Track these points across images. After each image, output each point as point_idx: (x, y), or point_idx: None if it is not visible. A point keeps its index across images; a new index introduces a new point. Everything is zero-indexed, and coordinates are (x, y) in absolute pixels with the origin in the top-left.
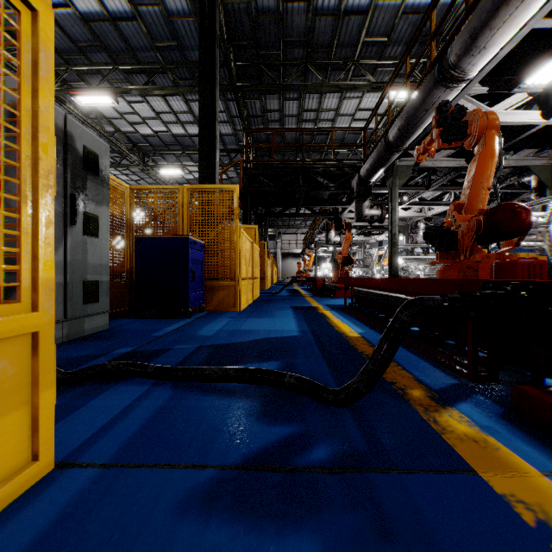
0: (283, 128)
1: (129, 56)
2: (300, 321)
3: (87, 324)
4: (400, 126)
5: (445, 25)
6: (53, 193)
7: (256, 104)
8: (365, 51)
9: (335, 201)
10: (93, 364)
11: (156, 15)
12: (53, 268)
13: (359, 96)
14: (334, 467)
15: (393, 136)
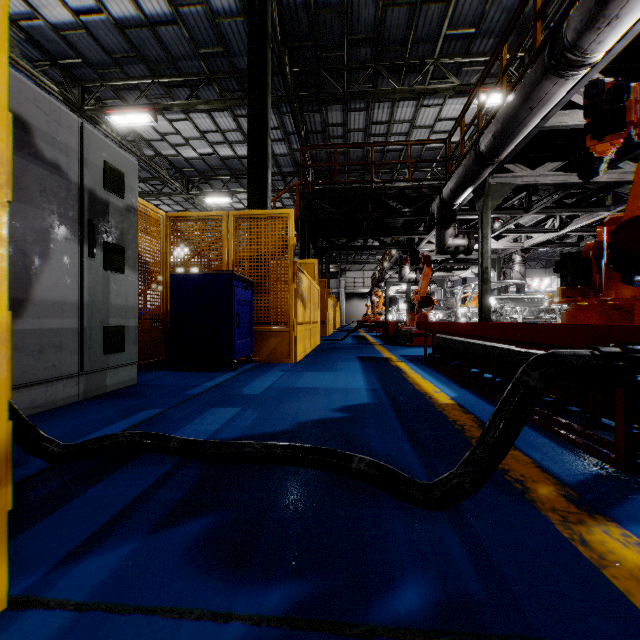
0: (347, 144)
1: (170, 67)
2: (369, 376)
3: (110, 379)
4: (495, 131)
5: (549, 9)
6: (5, 196)
7: (316, 118)
8: (447, 47)
9: (411, 230)
10: (107, 432)
11: (199, 17)
12: (6, 308)
13: (439, 103)
14: (434, 630)
15: (486, 145)
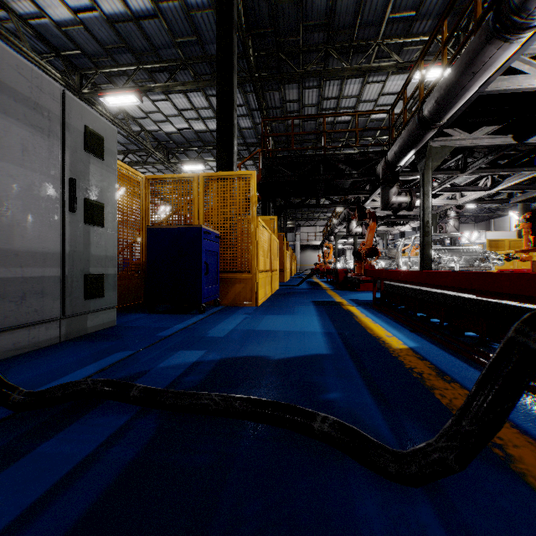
0: (302, 115)
1: (152, 55)
2: (324, 319)
3: (90, 321)
4: (438, 97)
5: None
6: None
7: (275, 95)
8: (390, 29)
9: (358, 190)
10: (77, 375)
11: (176, 11)
12: None
13: (382, 79)
14: None
15: (429, 111)
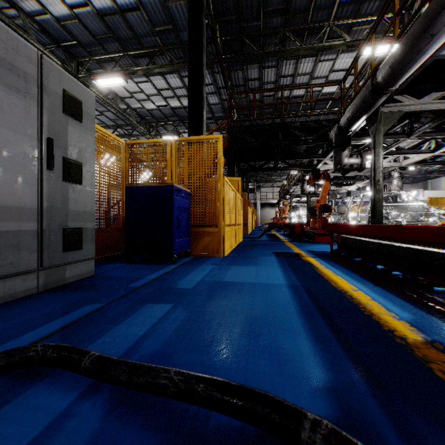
0: (263, 89)
1: (135, 43)
2: (287, 271)
3: (69, 272)
4: (393, 63)
5: None
6: None
7: (239, 75)
8: (341, 12)
9: (312, 154)
10: (39, 332)
11: (155, 3)
12: None
13: (333, 58)
14: None
15: (383, 76)
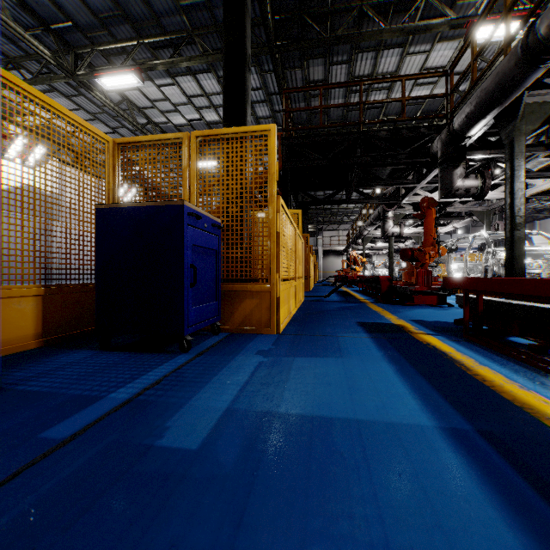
0: (334, 84)
1: (154, 26)
2: (408, 373)
3: None
4: None
5: None
6: None
7: (297, 75)
8: None
9: (400, 179)
10: None
11: None
12: None
13: (426, 49)
14: None
15: (549, 26)
